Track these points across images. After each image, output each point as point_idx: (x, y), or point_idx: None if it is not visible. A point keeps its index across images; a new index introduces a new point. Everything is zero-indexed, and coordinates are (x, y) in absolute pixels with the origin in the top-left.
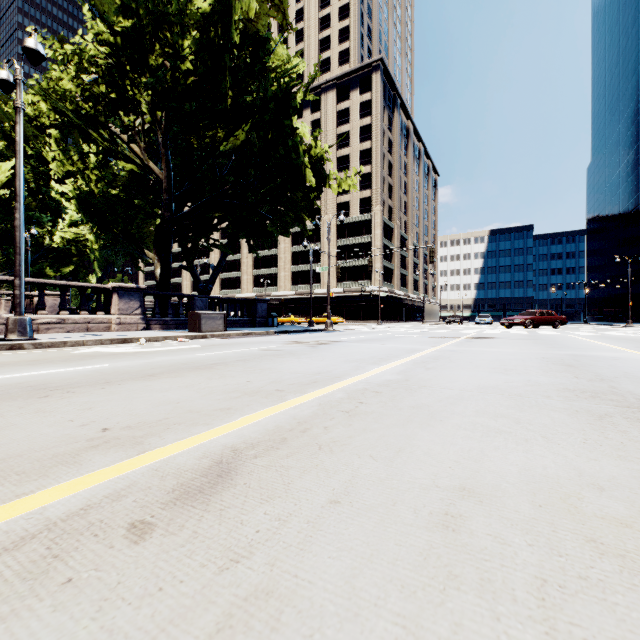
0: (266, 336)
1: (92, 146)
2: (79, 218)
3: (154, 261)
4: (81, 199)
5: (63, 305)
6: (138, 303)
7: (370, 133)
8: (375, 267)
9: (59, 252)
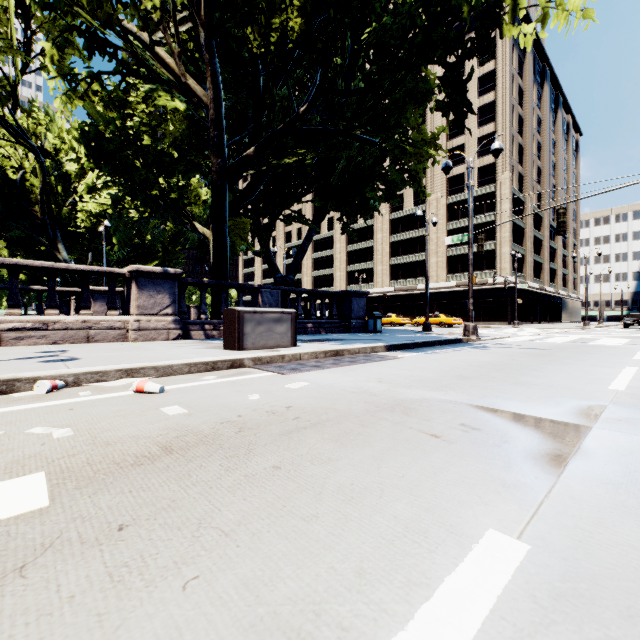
0: (373, 361)
1: (103, 57)
2: (111, 183)
3: (210, 240)
4: (91, 141)
5: (50, 300)
6: (170, 297)
7: (493, 81)
8: (501, 252)
9: (147, 250)
